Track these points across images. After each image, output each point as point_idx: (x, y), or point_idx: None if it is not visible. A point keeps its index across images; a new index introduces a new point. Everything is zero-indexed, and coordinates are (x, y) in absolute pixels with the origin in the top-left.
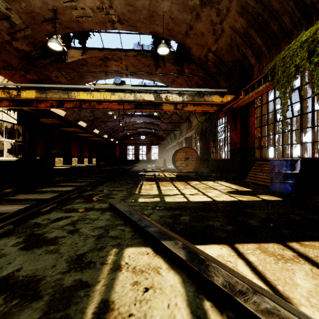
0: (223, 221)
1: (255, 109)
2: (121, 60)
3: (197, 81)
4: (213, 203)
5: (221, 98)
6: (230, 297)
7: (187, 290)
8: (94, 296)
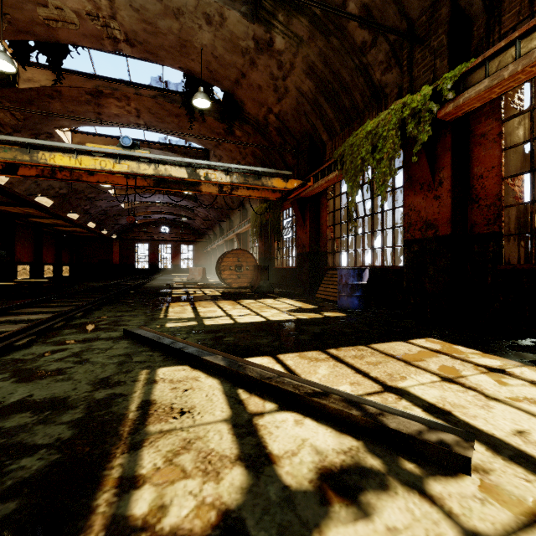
0: (272, 339)
1: (328, 202)
2: (128, 100)
3: (254, 150)
4: (266, 323)
5: (285, 183)
6: (258, 380)
7: (224, 386)
8: (134, 399)
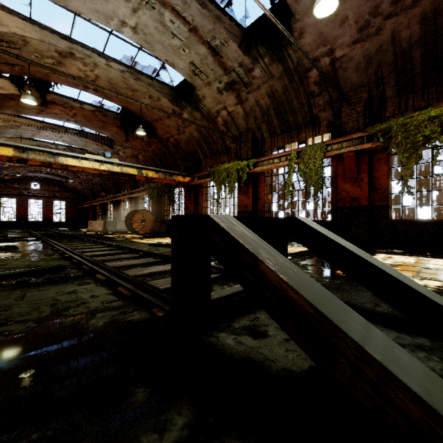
0: None
1: (203, 189)
2: (72, 109)
3: (154, 150)
4: None
5: (183, 179)
6: None
7: None
8: None
